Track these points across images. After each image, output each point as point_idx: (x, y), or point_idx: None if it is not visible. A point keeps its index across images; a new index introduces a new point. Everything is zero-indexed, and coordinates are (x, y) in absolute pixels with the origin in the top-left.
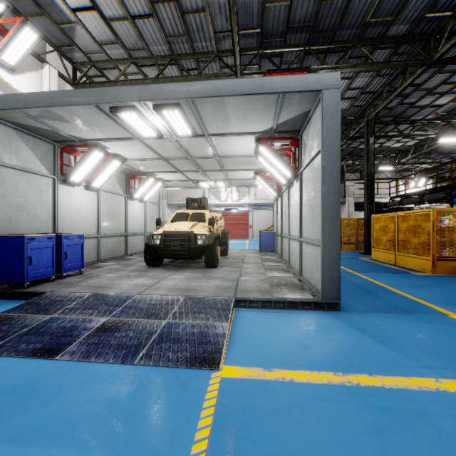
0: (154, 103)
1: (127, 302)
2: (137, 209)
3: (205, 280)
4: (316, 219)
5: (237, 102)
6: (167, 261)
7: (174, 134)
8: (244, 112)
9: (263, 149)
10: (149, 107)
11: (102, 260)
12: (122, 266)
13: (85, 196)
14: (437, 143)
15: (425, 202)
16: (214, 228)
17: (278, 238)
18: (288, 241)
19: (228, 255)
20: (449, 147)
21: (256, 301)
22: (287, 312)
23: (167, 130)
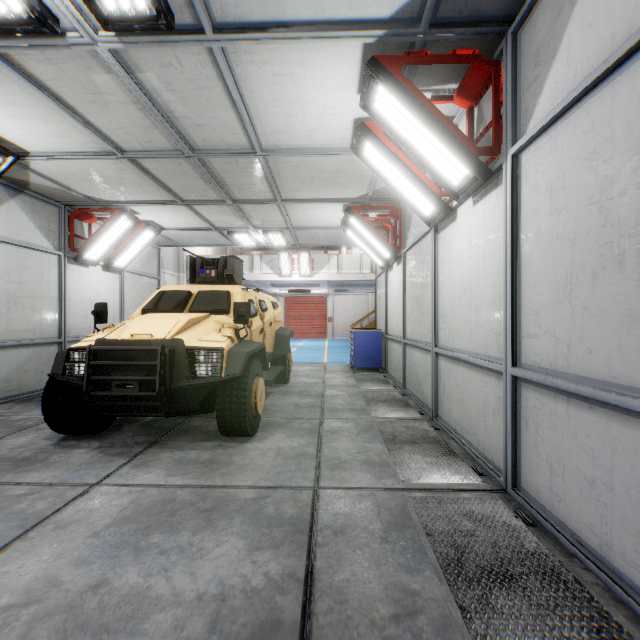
0: None
1: None
2: (97, 284)
3: (189, 532)
4: None
5: None
6: None
7: None
8: None
9: (387, 96)
10: None
11: None
12: None
13: None
14: None
15: None
16: (254, 328)
17: (392, 345)
18: (434, 360)
19: (290, 381)
20: None
21: None
22: None
23: None
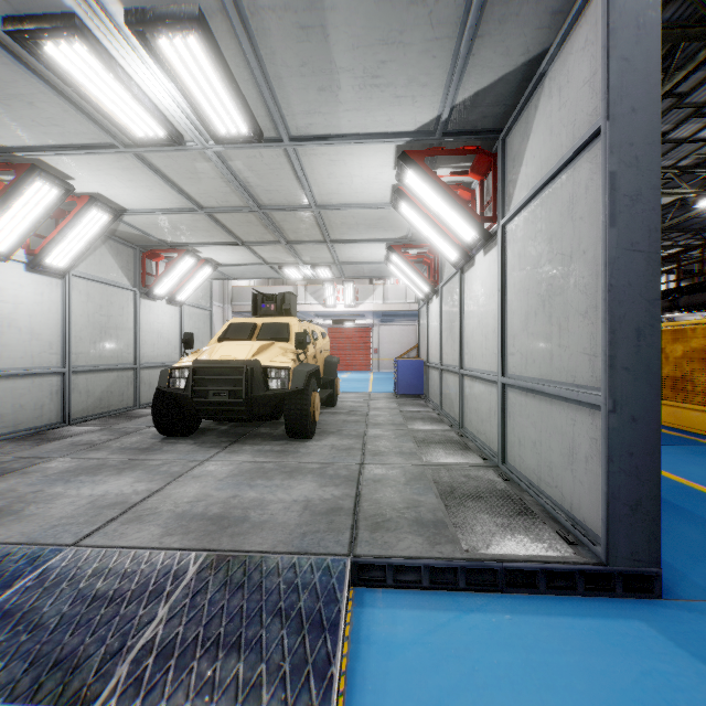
0: (129, 7)
1: (13, 587)
2: (162, 317)
3: (280, 480)
4: (569, 329)
5: (358, 13)
6: (213, 422)
7: (206, 130)
8: (376, 58)
9: (415, 177)
10: (117, 24)
11: (75, 420)
12: (110, 435)
13: (30, 285)
14: (691, 210)
15: (680, 309)
16: (309, 354)
17: (432, 372)
18: (461, 380)
19: (337, 405)
20: (702, 219)
21: (413, 567)
22: (510, 608)
23: (188, 120)
